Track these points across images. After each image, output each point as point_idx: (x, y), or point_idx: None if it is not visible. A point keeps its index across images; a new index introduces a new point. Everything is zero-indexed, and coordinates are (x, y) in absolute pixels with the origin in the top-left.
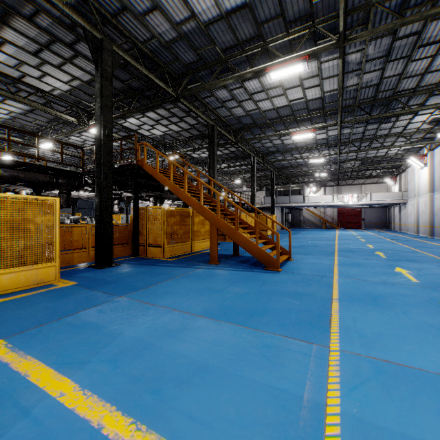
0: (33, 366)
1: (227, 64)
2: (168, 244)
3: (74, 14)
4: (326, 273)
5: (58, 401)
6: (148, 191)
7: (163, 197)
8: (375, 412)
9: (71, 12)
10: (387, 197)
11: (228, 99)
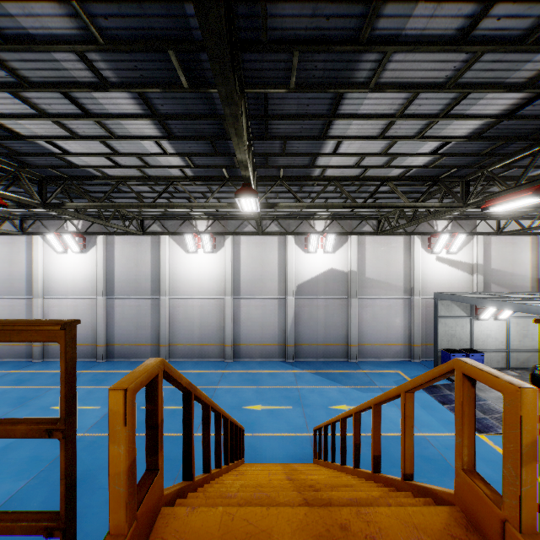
0: None
1: None
2: None
3: None
4: (299, 438)
5: None
6: None
7: None
8: (442, 429)
9: None
10: None
11: None
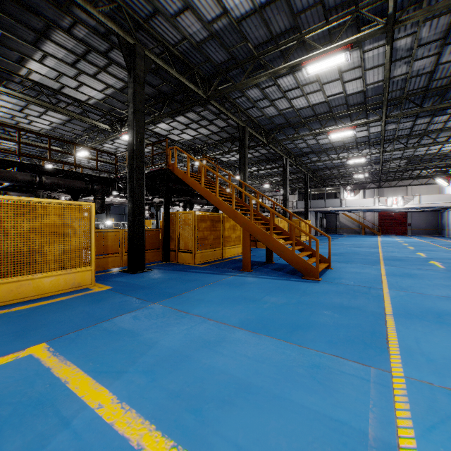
0: (72, 372)
1: (259, 61)
2: (198, 250)
3: (109, 21)
4: (374, 284)
5: (97, 414)
6: (178, 196)
7: (193, 202)
8: None
9: (105, 20)
10: (439, 200)
11: (260, 98)
